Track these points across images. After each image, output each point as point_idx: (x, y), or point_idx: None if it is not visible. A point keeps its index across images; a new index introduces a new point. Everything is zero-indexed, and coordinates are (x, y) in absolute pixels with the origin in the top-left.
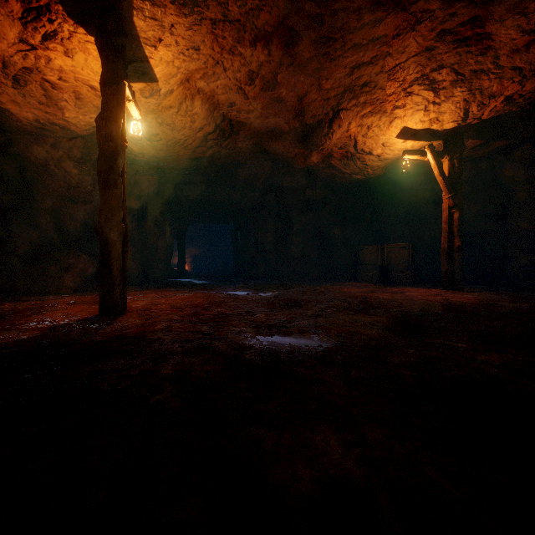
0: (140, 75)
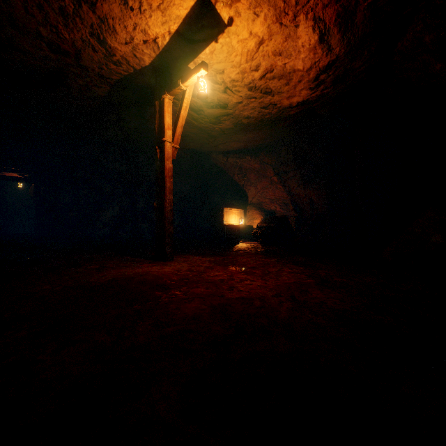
0: (205, 20)
